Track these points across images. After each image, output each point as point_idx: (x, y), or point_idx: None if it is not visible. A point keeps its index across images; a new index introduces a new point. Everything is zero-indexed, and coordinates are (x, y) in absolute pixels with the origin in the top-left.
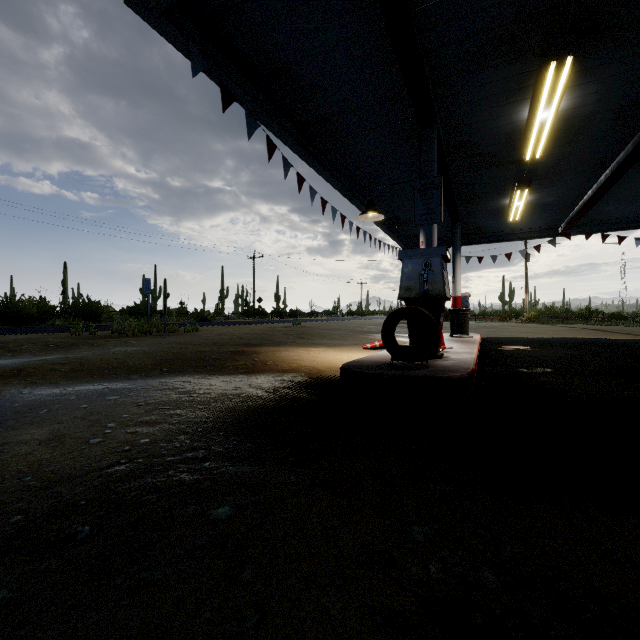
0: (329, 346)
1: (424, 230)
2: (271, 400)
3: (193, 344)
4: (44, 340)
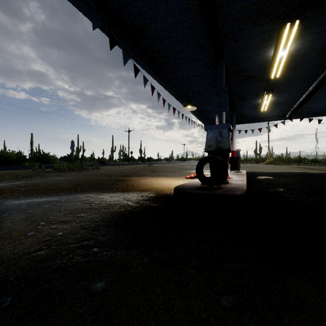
0: (167, 176)
1: (218, 115)
2: (135, 207)
3: (95, 175)
4: (17, 173)
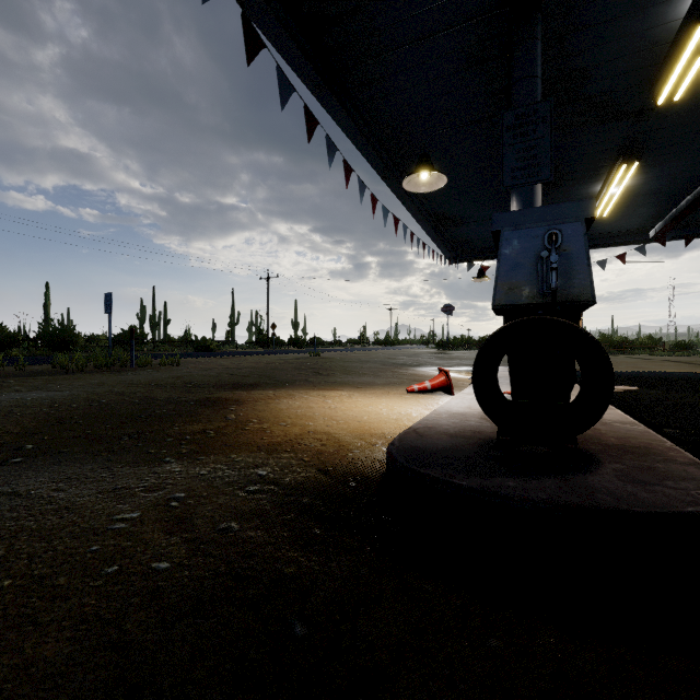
0: (356, 387)
1: (519, 195)
2: (180, 602)
3: (152, 385)
4: None
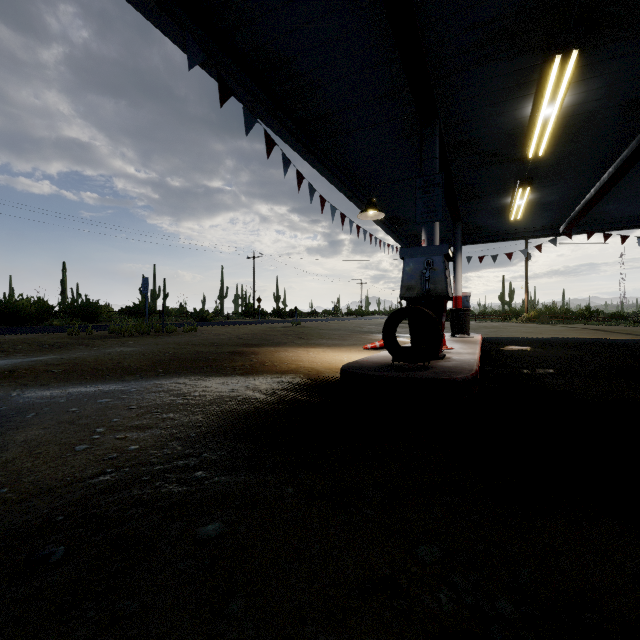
0: (329, 346)
1: (425, 228)
2: (268, 403)
3: (191, 344)
4: (40, 340)
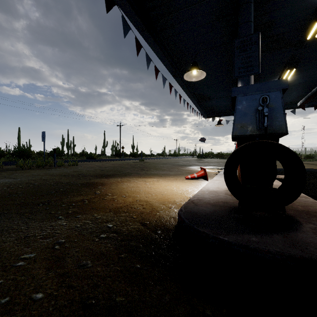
0: (161, 176)
1: (242, 81)
2: None
3: (62, 175)
4: None
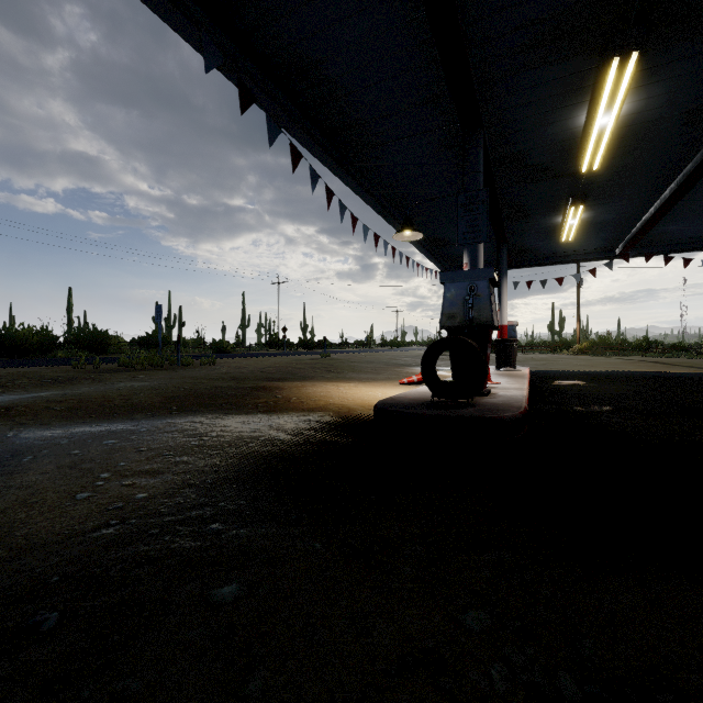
0: (361, 381)
1: (468, 250)
2: (294, 444)
3: (209, 379)
4: (41, 374)
